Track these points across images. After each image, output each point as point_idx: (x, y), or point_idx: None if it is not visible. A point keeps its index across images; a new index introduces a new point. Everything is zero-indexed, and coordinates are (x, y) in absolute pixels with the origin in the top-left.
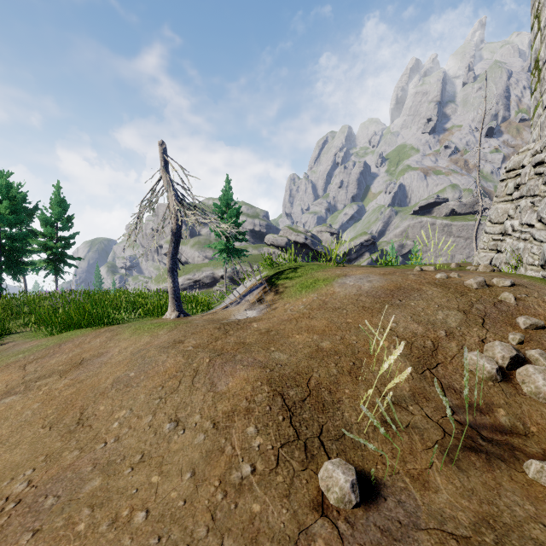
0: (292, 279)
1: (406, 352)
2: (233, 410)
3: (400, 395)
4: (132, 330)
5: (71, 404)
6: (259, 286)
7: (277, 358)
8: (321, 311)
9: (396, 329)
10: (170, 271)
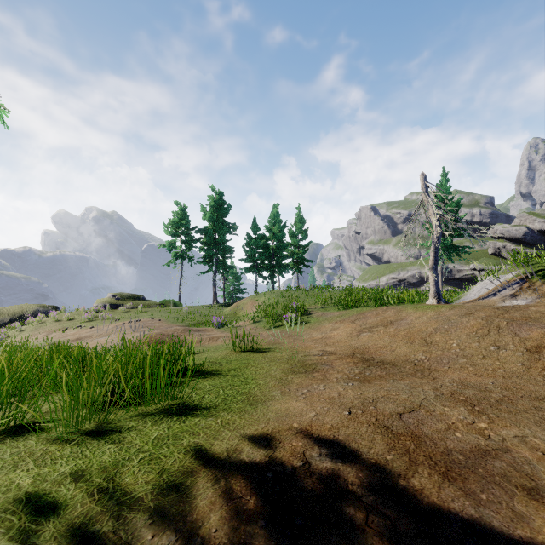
0: None
1: None
2: (538, 346)
3: None
4: (412, 308)
5: (412, 337)
6: (518, 282)
7: None
8: None
9: None
10: (431, 269)
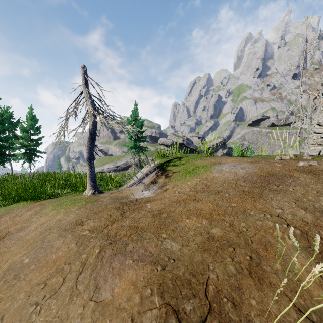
0: (178, 166)
1: (305, 245)
2: None
3: (321, 310)
4: (55, 206)
5: None
6: (154, 171)
7: (169, 249)
8: (205, 194)
9: (284, 216)
10: (88, 160)
